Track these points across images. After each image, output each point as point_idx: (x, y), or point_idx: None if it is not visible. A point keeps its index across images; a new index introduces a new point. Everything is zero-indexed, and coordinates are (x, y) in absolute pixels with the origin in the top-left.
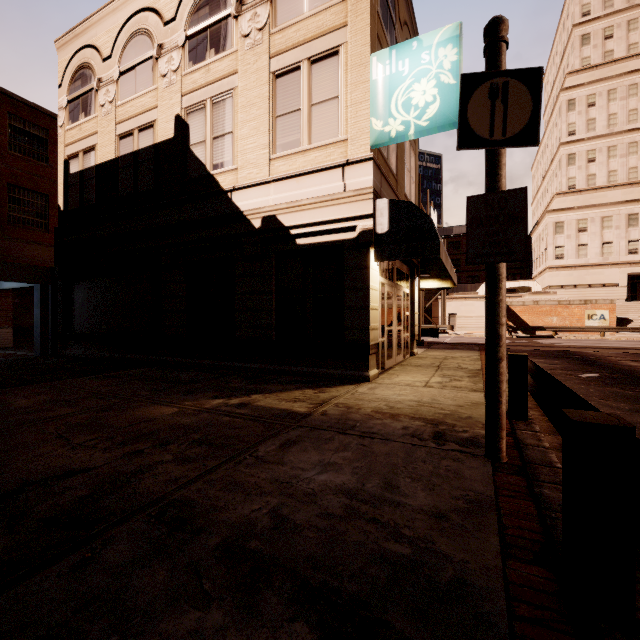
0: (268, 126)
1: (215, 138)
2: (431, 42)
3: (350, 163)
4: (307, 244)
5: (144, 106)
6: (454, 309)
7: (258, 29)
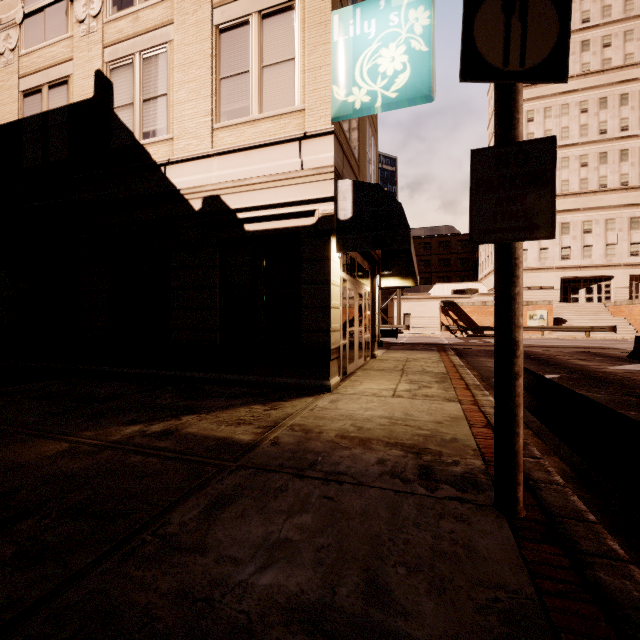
0: (210, 89)
1: (145, 100)
2: (401, 2)
3: (308, 136)
4: (257, 230)
5: (55, 57)
6: (408, 309)
7: None
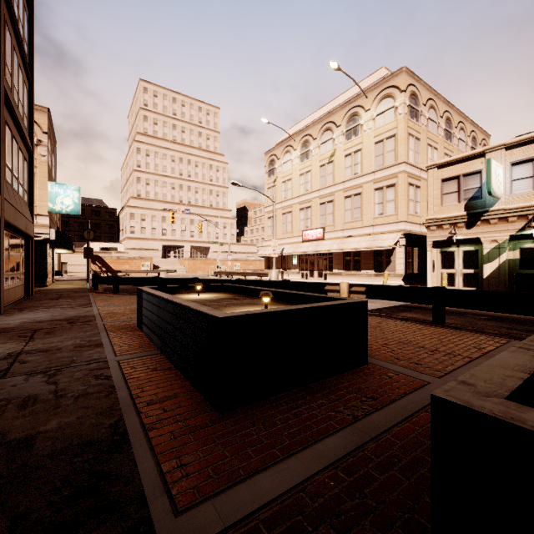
0: None
1: None
2: (71, 188)
3: (39, 215)
4: None
5: None
6: (66, 259)
7: None
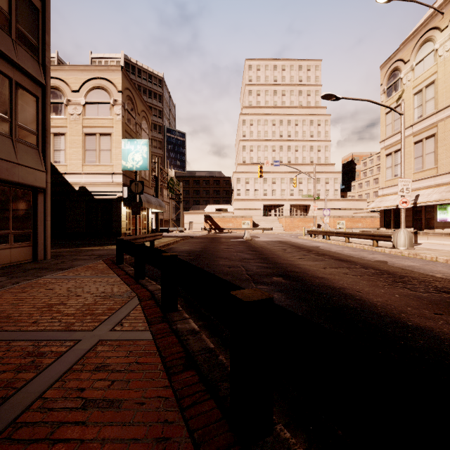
0: (82, 152)
1: (55, 150)
2: (140, 143)
3: (115, 173)
4: (98, 198)
5: None
6: (192, 219)
7: (77, 114)
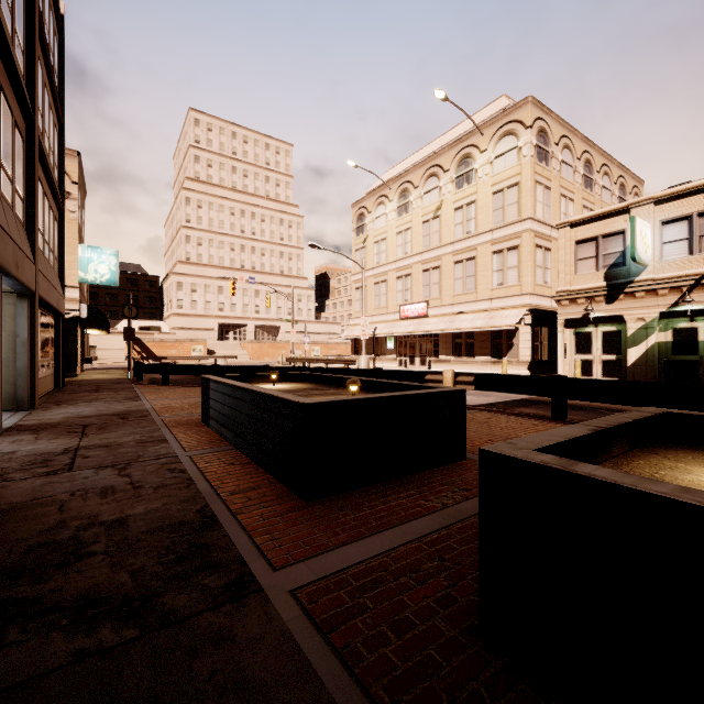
0: None
1: None
2: (107, 252)
3: (68, 286)
4: None
5: None
6: (95, 342)
7: None
